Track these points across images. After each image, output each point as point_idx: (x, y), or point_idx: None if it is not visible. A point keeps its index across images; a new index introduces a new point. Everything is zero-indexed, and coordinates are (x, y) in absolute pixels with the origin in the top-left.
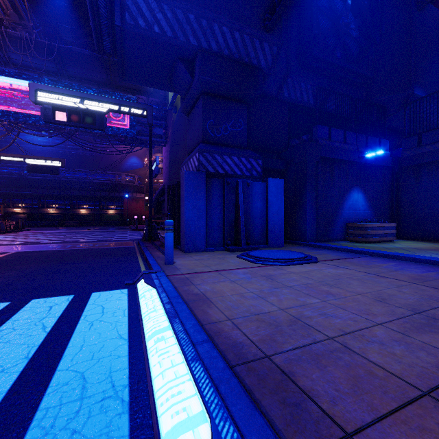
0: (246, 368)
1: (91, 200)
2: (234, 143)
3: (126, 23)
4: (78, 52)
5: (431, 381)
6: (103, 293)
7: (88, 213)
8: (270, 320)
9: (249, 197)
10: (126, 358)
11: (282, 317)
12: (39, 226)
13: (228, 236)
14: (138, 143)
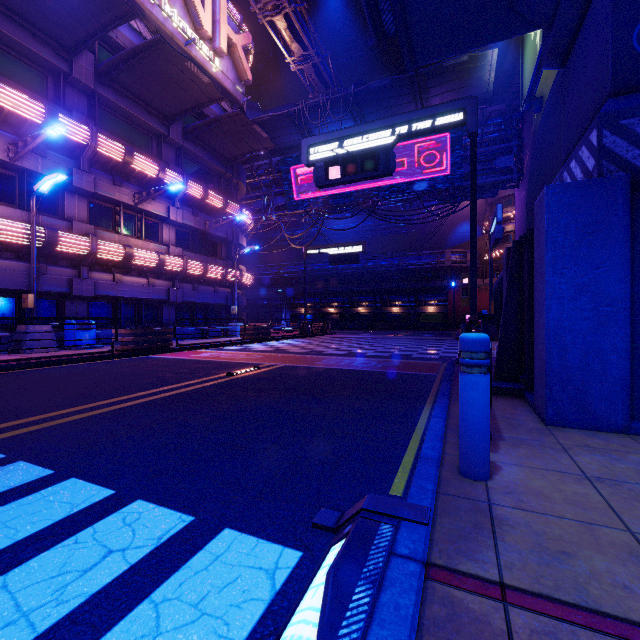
0: None
1: (405, 294)
2: None
3: None
4: (376, 87)
5: None
6: (238, 543)
7: (400, 312)
8: None
9: None
10: None
11: None
12: (349, 329)
13: None
14: (466, 195)
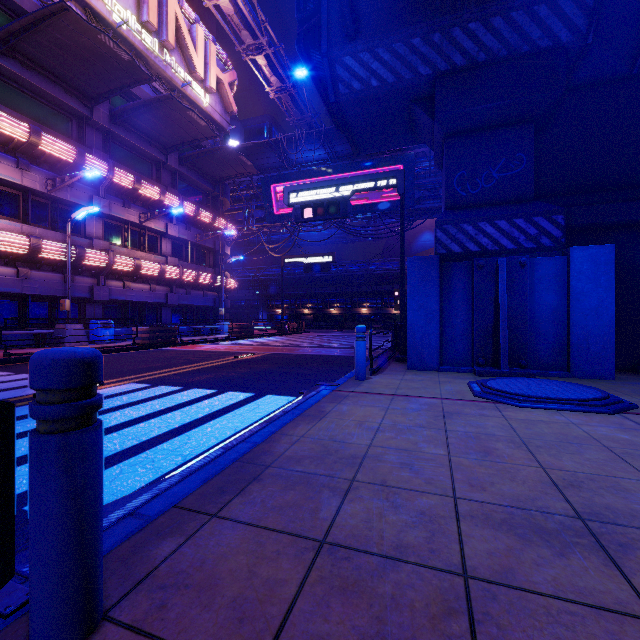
0: (241, 465)
1: (372, 297)
2: (506, 196)
3: (341, 95)
4: None
5: (354, 543)
6: (274, 396)
7: (369, 313)
8: (333, 448)
9: (524, 287)
10: (219, 441)
11: (350, 451)
12: (322, 328)
13: (481, 352)
14: (419, 215)
